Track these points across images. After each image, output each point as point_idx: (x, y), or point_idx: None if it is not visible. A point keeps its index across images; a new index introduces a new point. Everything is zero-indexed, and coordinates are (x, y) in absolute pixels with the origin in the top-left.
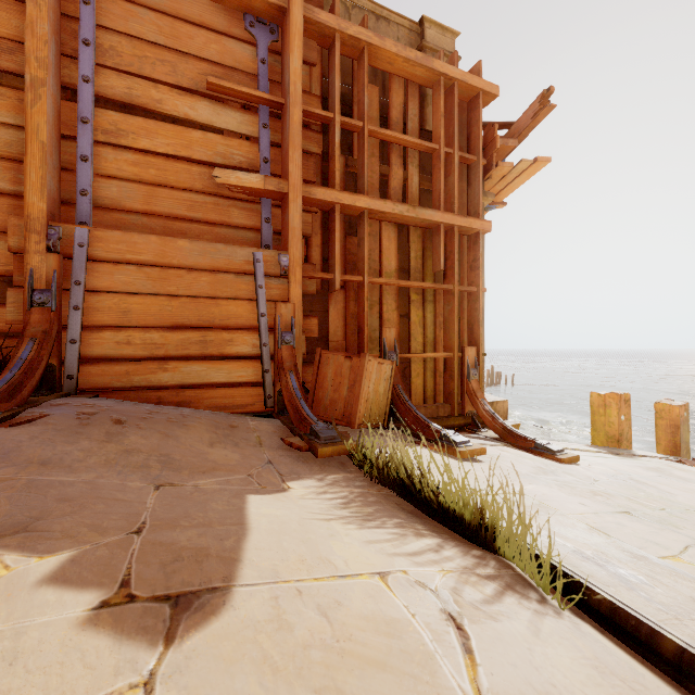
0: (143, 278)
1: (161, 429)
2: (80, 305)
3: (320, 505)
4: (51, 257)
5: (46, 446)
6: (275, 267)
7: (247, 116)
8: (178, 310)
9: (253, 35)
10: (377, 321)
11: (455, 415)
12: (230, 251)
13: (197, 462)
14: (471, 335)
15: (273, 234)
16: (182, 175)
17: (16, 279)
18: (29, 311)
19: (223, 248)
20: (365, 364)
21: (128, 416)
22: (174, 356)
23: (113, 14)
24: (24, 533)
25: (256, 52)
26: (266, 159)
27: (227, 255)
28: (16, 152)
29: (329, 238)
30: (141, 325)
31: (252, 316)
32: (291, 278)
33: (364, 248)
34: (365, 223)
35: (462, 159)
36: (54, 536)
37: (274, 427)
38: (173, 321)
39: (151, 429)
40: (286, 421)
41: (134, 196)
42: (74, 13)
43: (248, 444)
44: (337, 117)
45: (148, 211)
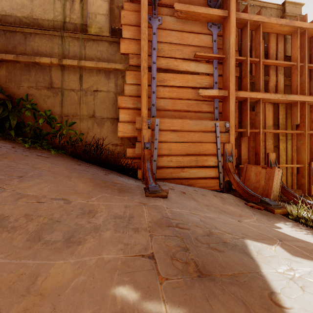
0: (176, 136)
1: (202, 196)
2: (157, 147)
3: (309, 237)
4: (149, 130)
5: (187, 202)
6: (223, 128)
7: (208, 65)
8: (187, 148)
9: (211, 31)
10: (263, 150)
11: (305, 195)
12: (206, 123)
13: (231, 211)
14: (312, 155)
15: (218, 113)
16: (185, 93)
17: (138, 139)
18: (143, 150)
19: (203, 122)
20: (275, 171)
21: (188, 190)
22: (186, 166)
23: (162, 36)
24: (247, 236)
25: (212, 38)
26: (216, 82)
27: (205, 125)
28: (133, 93)
29: (242, 113)
30: (175, 154)
31: (214, 149)
32: (230, 132)
33: (260, 116)
34: (260, 105)
35: (307, 67)
36: (259, 239)
37: (235, 197)
38: (186, 152)
39: (200, 196)
40: (237, 195)
41: (168, 104)
42: (150, 39)
43: (234, 205)
44: (248, 59)
45: (173, 109)
